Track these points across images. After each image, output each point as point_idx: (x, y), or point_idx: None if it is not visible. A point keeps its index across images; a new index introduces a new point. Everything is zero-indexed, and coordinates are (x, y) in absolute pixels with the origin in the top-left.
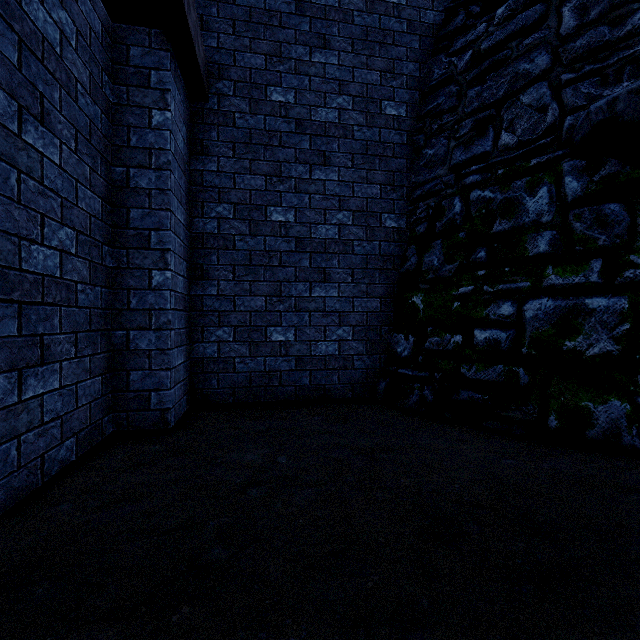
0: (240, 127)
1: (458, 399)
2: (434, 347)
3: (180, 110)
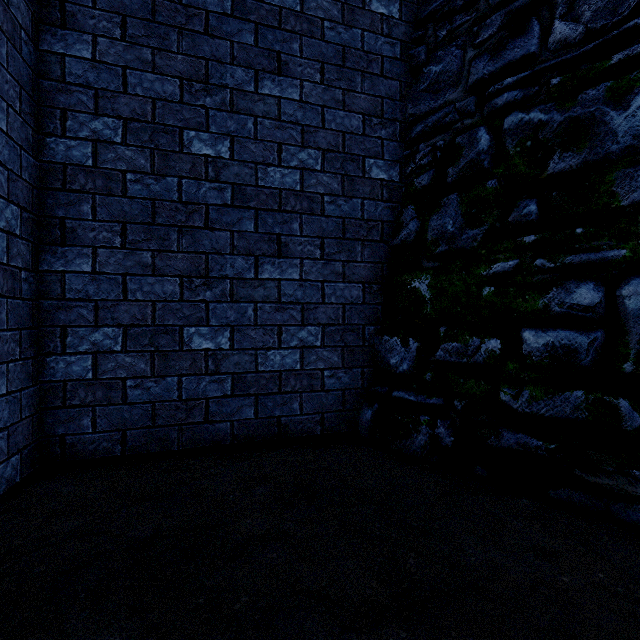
0: None
1: (499, 446)
2: (452, 358)
3: None
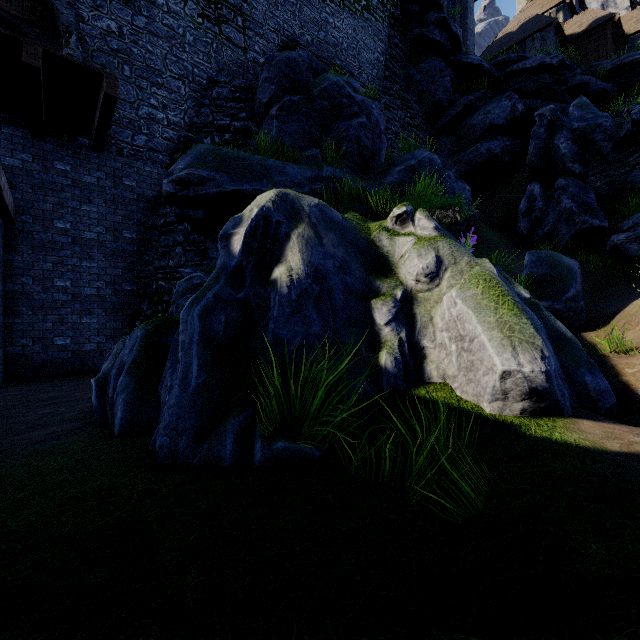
0: (37, 239)
1: None
2: None
3: (1, 238)
